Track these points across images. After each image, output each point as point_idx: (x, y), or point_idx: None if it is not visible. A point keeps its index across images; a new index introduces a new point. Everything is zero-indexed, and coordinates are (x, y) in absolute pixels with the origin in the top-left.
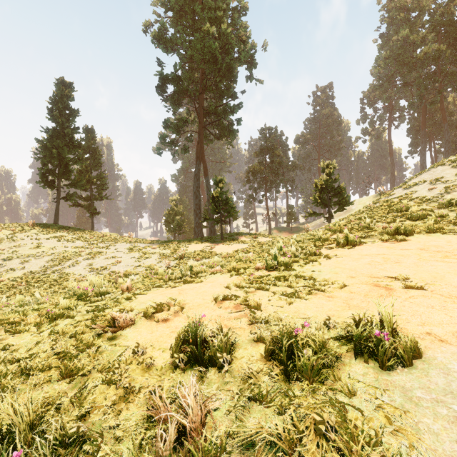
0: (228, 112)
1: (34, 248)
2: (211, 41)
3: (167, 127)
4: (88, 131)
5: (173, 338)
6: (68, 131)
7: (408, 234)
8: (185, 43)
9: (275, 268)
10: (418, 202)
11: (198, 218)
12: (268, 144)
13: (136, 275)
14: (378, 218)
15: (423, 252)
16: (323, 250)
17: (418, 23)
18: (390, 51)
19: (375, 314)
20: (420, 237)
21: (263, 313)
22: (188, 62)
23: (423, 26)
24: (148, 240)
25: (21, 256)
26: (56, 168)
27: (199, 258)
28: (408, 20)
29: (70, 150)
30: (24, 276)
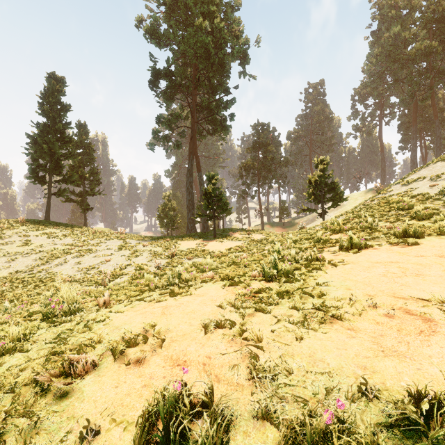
0: (221, 107)
1: (22, 246)
2: (203, 36)
3: (160, 122)
4: (80, 127)
5: (145, 398)
6: (59, 126)
7: (418, 236)
8: (177, 38)
9: (274, 277)
10: (421, 200)
11: (191, 214)
12: (260, 140)
13: (124, 275)
14: (379, 216)
15: (444, 260)
16: (325, 255)
17: (409, 20)
18: (381, 48)
19: (426, 370)
20: (433, 240)
21: (266, 356)
22: (181, 57)
23: (414, 23)
24: (140, 237)
25: (7, 254)
26: (46, 164)
27: (191, 256)
28: (400, 17)
29: (61, 145)
30: (9, 276)
